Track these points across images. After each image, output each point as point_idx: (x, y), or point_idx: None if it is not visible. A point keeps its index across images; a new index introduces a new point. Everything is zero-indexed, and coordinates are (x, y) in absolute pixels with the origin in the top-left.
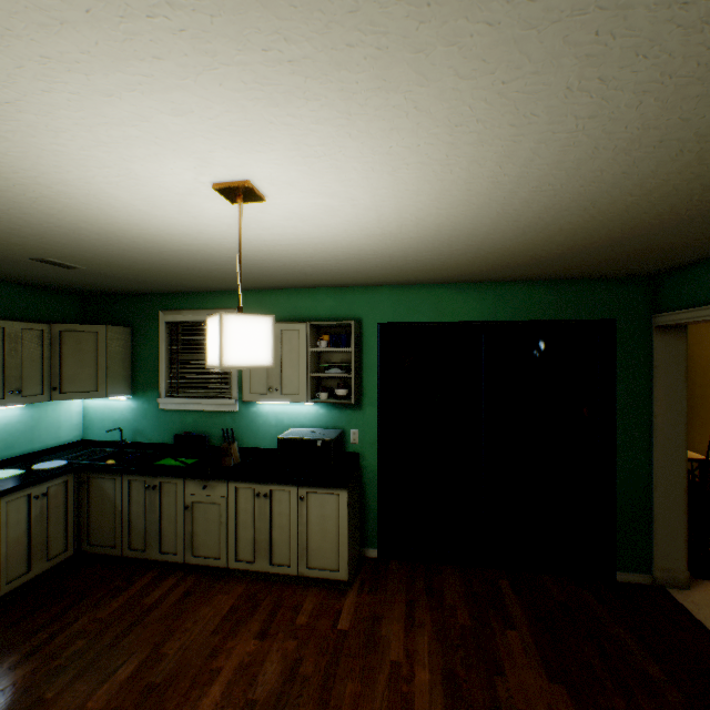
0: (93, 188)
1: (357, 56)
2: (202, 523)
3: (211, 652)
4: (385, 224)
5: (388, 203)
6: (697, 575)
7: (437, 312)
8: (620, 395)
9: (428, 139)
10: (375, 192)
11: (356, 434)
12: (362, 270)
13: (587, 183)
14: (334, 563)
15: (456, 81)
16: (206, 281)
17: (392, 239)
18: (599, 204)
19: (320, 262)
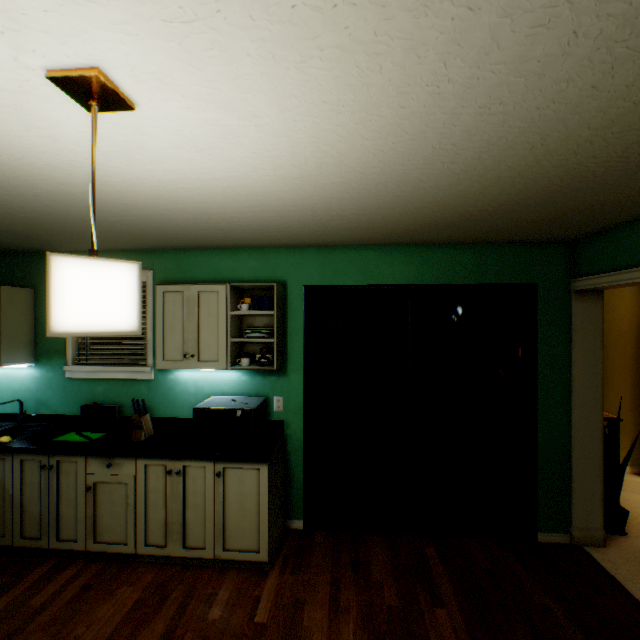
0: None
1: None
2: (107, 505)
3: None
4: (302, 161)
5: (302, 125)
6: (610, 530)
7: (364, 275)
8: (541, 358)
9: None
10: (282, 103)
11: (281, 401)
12: (283, 226)
13: (545, 103)
14: (254, 543)
15: None
16: (113, 237)
17: (312, 184)
18: (549, 140)
19: (235, 215)
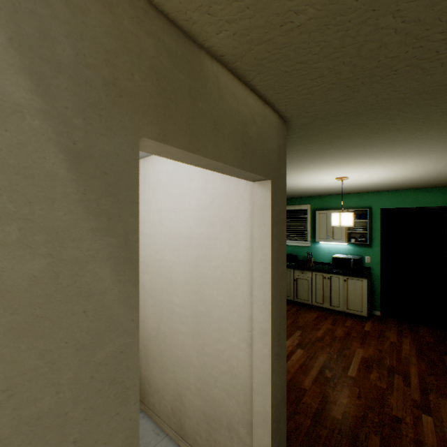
0: (300, 181)
1: (388, 163)
2: (300, 286)
3: (314, 324)
4: (389, 178)
5: (391, 175)
6: None
7: (415, 202)
8: None
9: (406, 167)
10: (387, 174)
11: (368, 258)
12: (374, 188)
13: None
14: (360, 308)
15: (414, 162)
16: (301, 195)
17: (391, 180)
18: None
19: (355, 187)
